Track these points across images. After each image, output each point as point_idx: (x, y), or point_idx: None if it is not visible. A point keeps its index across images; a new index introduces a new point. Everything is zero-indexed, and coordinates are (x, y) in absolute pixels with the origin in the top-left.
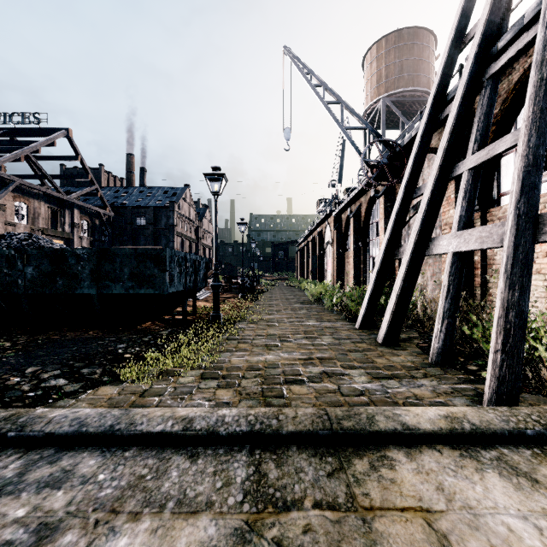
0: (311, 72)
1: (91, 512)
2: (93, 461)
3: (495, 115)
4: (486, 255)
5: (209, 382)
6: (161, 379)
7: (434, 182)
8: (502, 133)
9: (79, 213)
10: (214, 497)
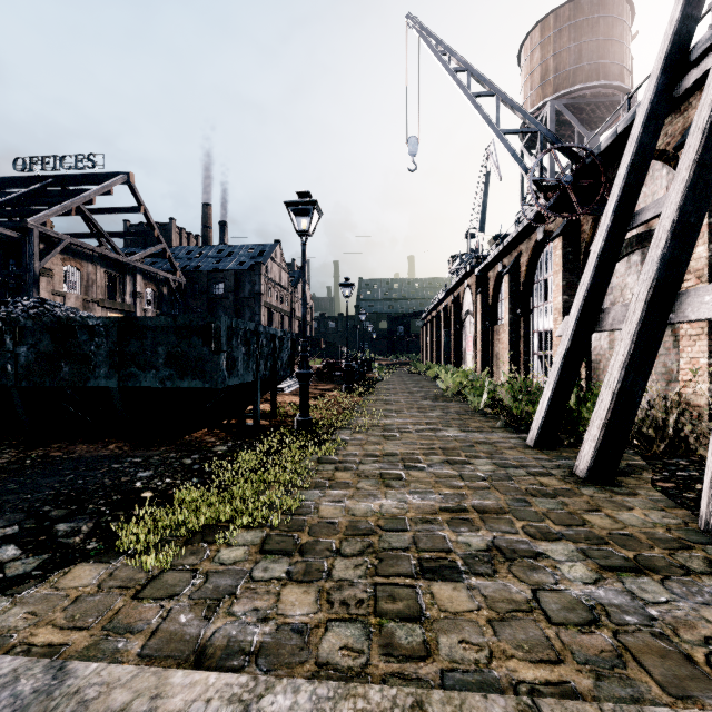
0: (449, 50)
1: None
2: None
3: None
4: None
5: (273, 563)
6: (188, 549)
7: (685, 191)
8: None
9: (142, 279)
10: None
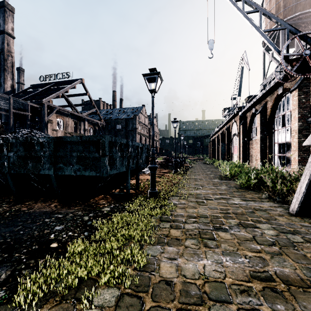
0: None
1: None
2: None
3: None
4: None
5: None
6: (61, 306)
7: None
8: None
9: (87, 123)
10: None
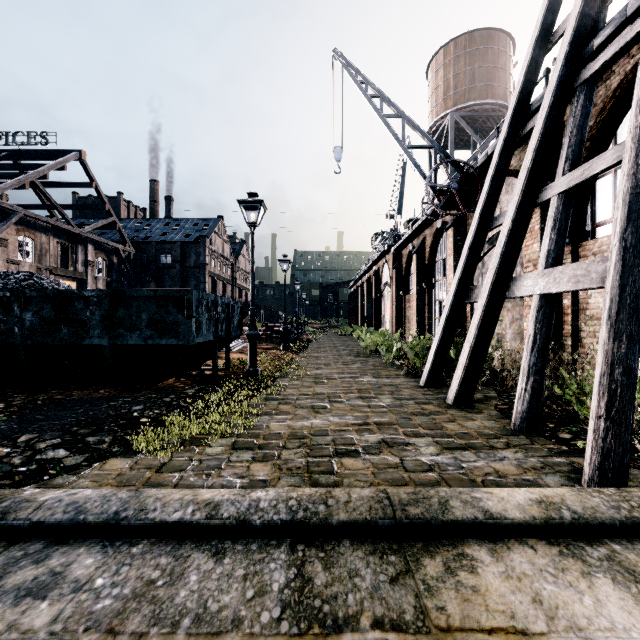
0: (366, 80)
1: (82, 633)
2: (91, 559)
3: (589, 129)
4: (578, 299)
5: (242, 453)
6: (183, 449)
7: (516, 209)
8: (598, 151)
9: (93, 249)
10: (243, 611)
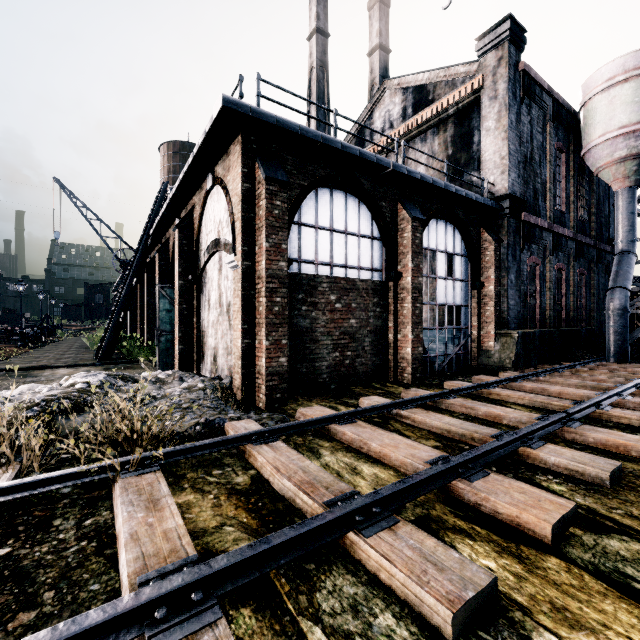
0: (77, 198)
1: None
2: None
3: None
4: None
5: None
6: None
7: (122, 289)
8: None
9: None
10: None
